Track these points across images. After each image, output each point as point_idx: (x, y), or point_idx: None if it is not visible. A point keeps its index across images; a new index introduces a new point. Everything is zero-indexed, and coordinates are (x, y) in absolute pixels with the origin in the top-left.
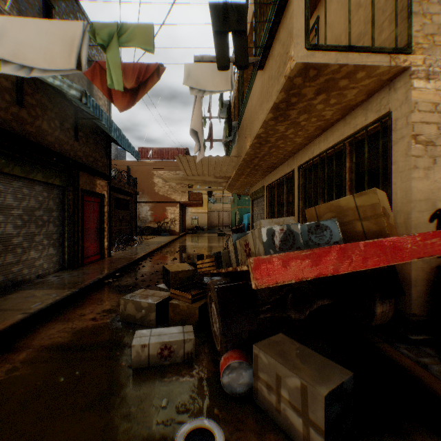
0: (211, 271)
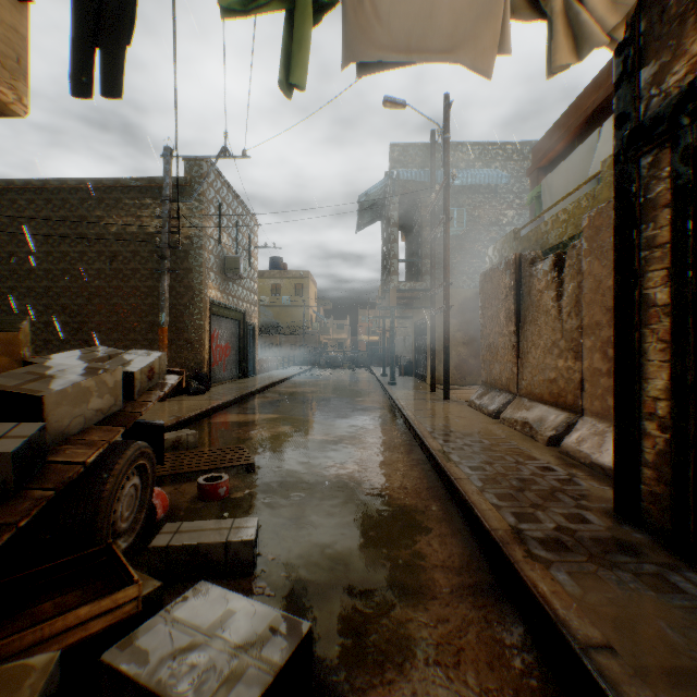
0: (93, 459)
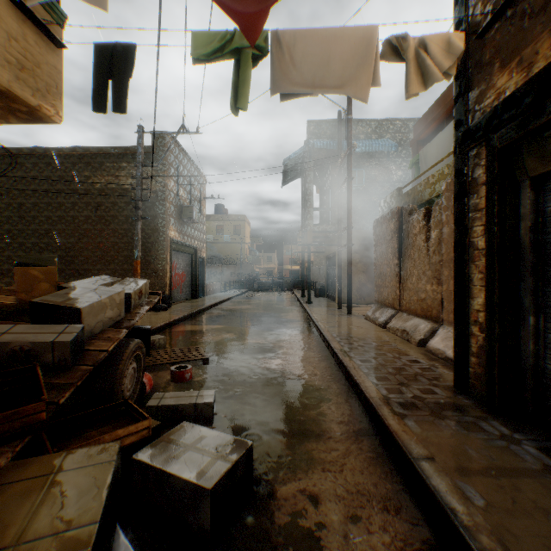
0: (112, 349)
